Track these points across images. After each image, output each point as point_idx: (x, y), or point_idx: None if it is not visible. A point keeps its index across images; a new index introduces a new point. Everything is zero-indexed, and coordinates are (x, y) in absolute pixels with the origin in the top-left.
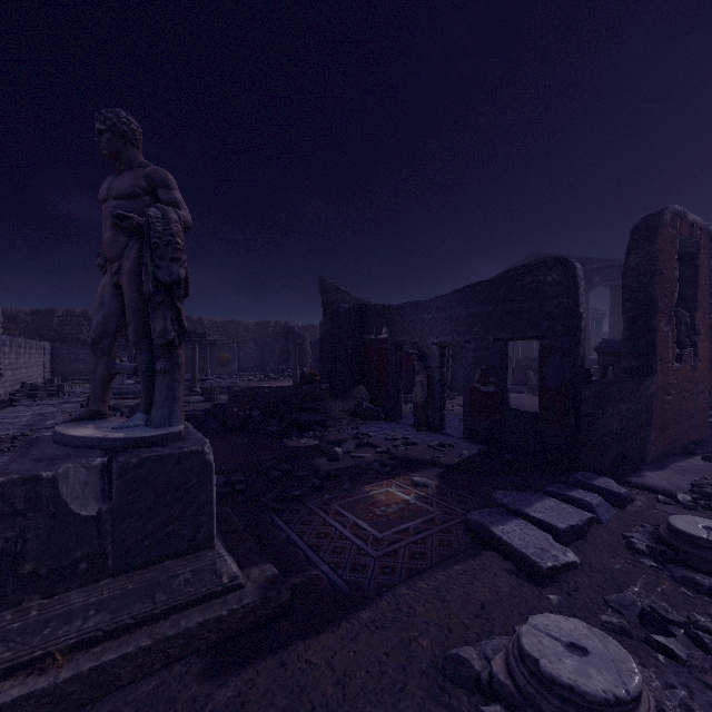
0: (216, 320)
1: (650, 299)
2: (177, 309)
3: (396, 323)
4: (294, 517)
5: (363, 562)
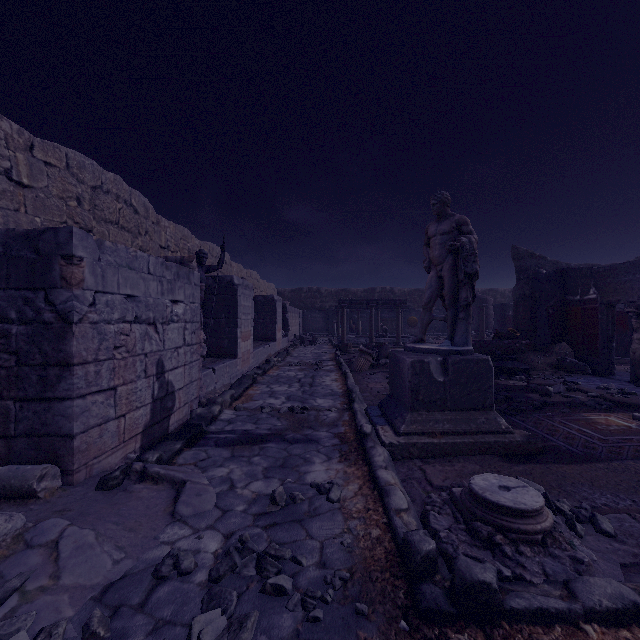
0: (404, 290)
1: None
2: (472, 286)
3: (607, 283)
4: (525, 419)
5: (592, 446)
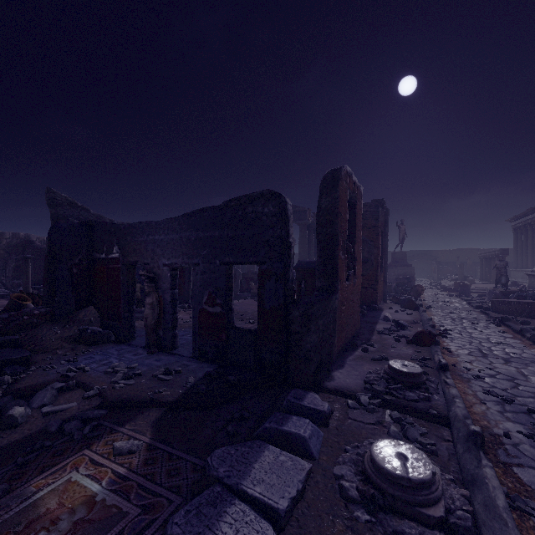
0: None
1: (334, 234)
2: None
3: (128, 242)
4: None
5: None
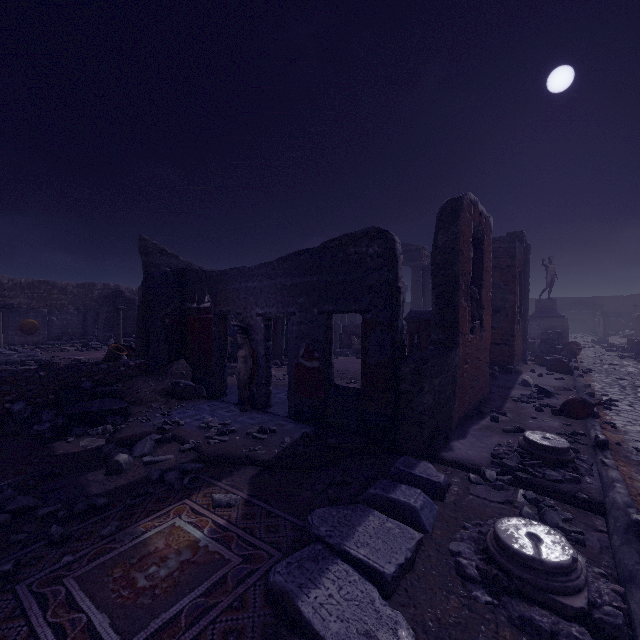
0: (20, 280)
1: (454, 277)
2: None
3: (220, 290)
4: None
5: None
